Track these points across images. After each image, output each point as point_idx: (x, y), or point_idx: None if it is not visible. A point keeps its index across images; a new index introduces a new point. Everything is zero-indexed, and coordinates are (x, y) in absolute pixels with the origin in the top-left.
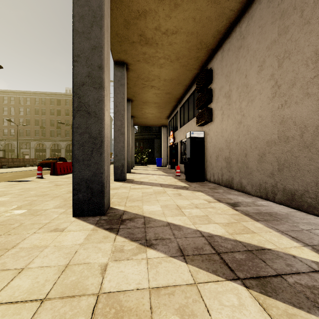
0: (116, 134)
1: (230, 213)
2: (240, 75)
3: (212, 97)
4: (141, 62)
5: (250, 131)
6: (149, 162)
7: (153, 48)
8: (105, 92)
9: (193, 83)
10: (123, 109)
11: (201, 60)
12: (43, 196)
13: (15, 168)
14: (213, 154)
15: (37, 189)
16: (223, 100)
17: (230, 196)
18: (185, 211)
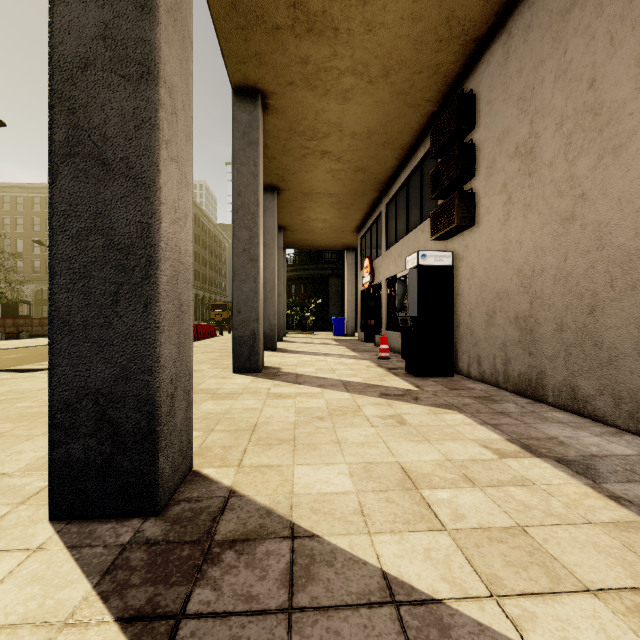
0: (238, 262)
1: (605, 519)
2: (570, 84)
3: (475, 165)
4: (297, 87)
5: (609, 239)
6: (317, 326)
7: (326, 44)
8: (163, 97)
9: (421, 141)
10: (254, 202)
11: (445, 75)
12: (32, 420)
13: (44, 339)
14: (478, 307)
15: (39, 395)
16: (508, 166)
17: (550, 430)
18: (435, 498)
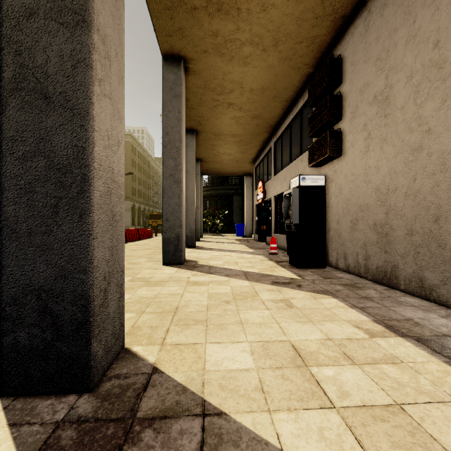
0: (166, 183)
1: None
2: (418, 46)
3: (342, 111)
4: (210, 54)
5: None
6: (225, 230)
7: (231, 21)
8: (97, 42)
9: (300, 95)
10: (178, 139)
11: (320, 44)
12: None
13: None
14: (344, 217)
15: None
16: (368, 110)
17: (406, 312)
18: (322, 375)
